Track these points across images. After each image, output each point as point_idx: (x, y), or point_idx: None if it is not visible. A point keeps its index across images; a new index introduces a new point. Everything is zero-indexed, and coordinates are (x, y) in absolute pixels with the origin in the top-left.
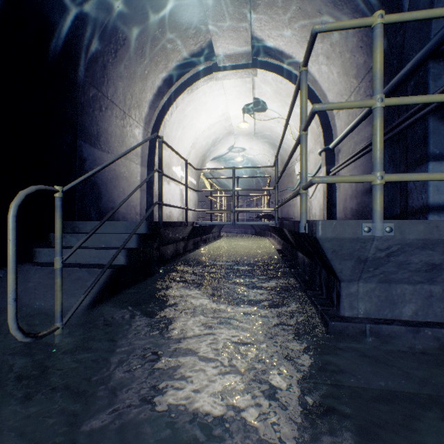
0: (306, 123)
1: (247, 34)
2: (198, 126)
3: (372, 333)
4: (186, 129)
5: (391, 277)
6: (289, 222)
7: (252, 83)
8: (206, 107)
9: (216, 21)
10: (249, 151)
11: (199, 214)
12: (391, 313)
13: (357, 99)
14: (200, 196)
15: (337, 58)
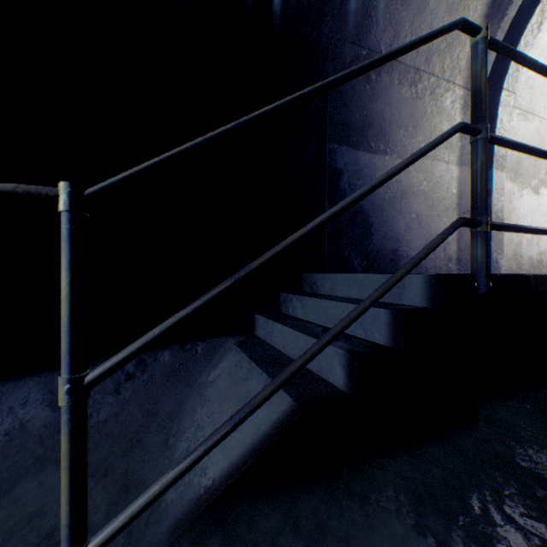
0: None
1: None
2: None
3: None
4: None
5: None
6: None
7: None
8: None
9: None
10: None
11: None
12: None
13: None
14: None
15: None
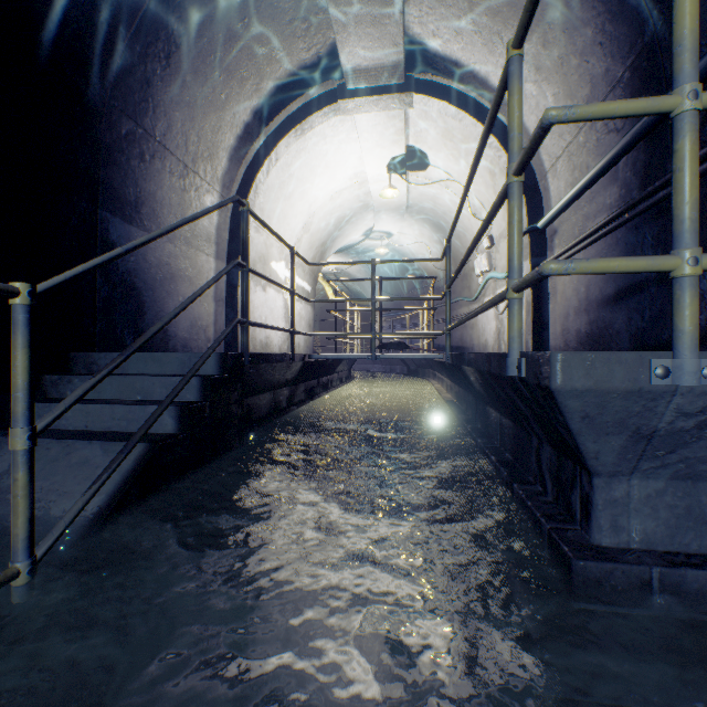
0: (524, 155)
1: (397, 30)
2: (313, 194)
3: (664, 586)
4: (294, 199)
5: (701, 468)
6: (477, 355)
7: (404, 120)
8: (327, 162)
9: (343, 6)
10: (398, 238)
11: (316, 340)
12: (699, 541)
13: (591, 139)
14: (319, 312)
15: (555, 68)
